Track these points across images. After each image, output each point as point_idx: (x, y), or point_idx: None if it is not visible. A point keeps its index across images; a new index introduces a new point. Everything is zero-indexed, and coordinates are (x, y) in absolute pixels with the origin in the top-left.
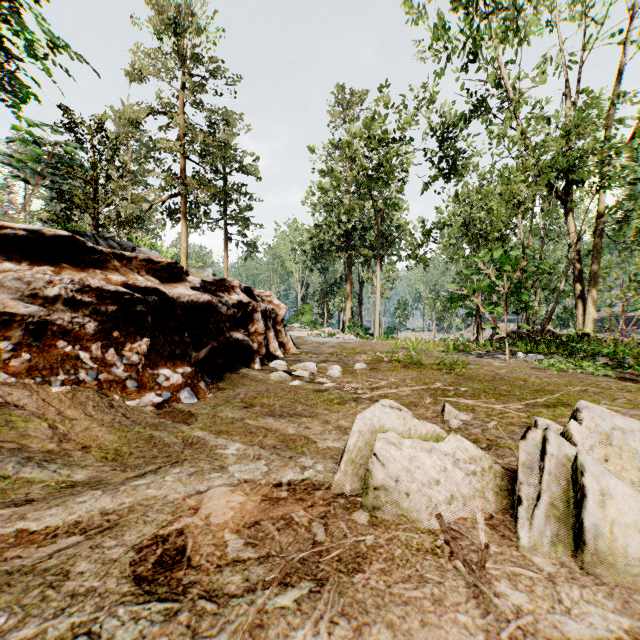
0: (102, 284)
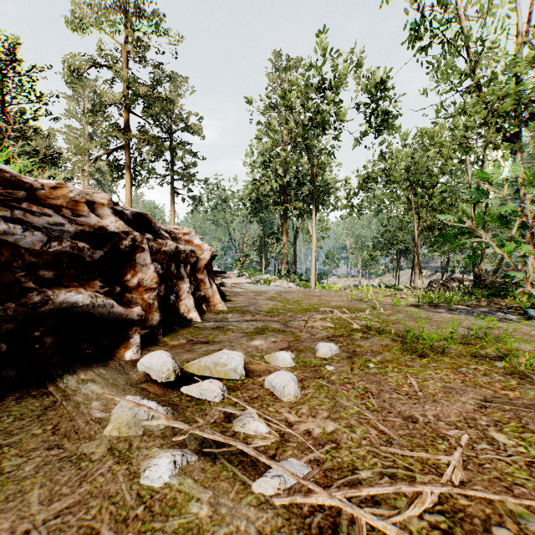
0: None
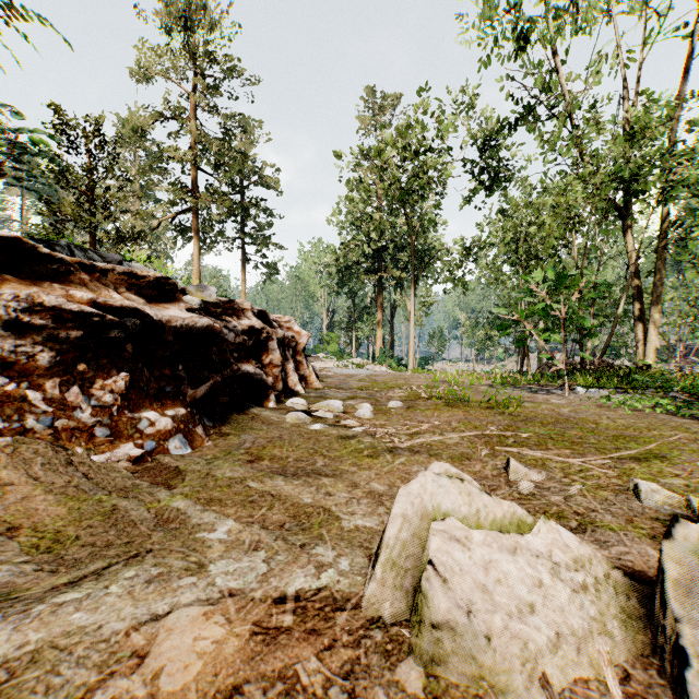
0: (61, 302)
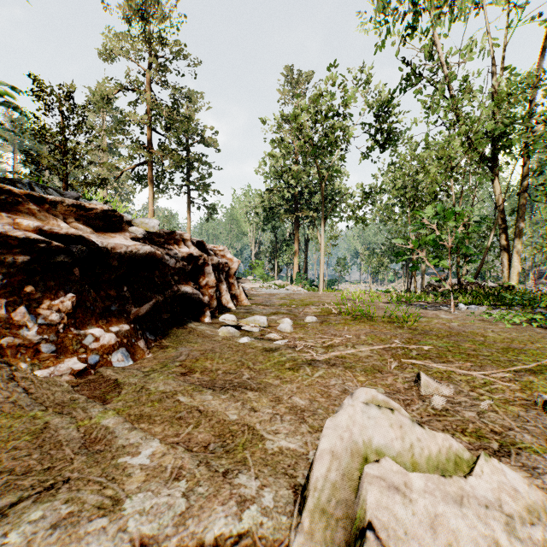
0: (7, 229)
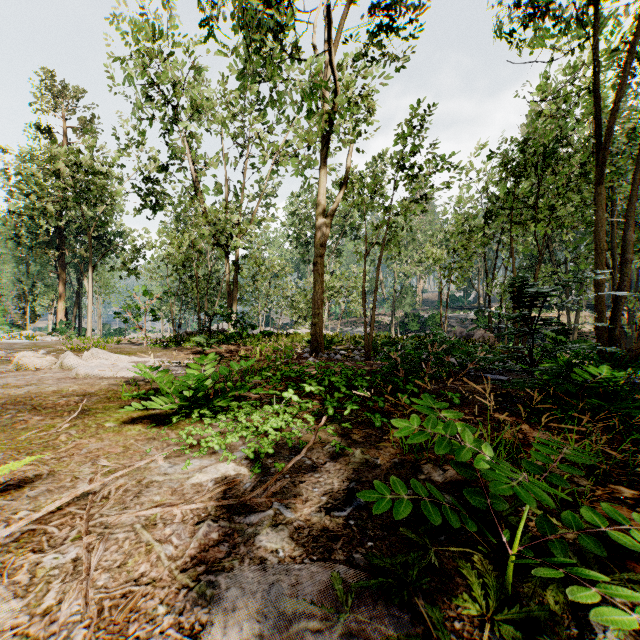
0: None
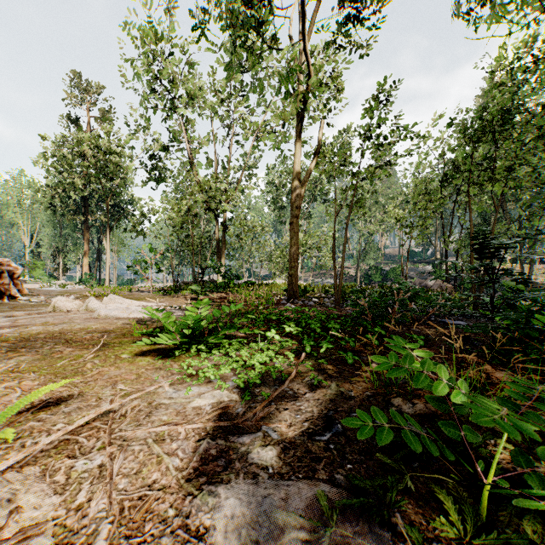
0: None
